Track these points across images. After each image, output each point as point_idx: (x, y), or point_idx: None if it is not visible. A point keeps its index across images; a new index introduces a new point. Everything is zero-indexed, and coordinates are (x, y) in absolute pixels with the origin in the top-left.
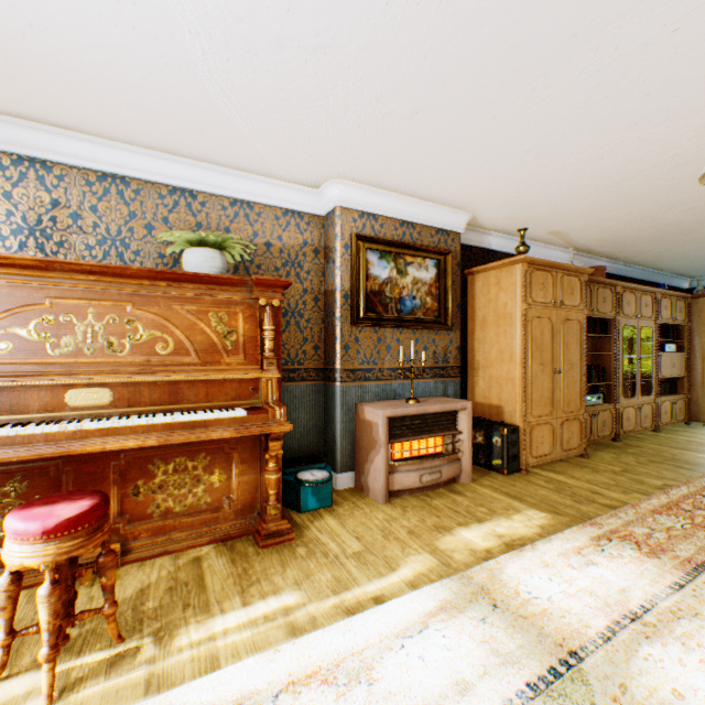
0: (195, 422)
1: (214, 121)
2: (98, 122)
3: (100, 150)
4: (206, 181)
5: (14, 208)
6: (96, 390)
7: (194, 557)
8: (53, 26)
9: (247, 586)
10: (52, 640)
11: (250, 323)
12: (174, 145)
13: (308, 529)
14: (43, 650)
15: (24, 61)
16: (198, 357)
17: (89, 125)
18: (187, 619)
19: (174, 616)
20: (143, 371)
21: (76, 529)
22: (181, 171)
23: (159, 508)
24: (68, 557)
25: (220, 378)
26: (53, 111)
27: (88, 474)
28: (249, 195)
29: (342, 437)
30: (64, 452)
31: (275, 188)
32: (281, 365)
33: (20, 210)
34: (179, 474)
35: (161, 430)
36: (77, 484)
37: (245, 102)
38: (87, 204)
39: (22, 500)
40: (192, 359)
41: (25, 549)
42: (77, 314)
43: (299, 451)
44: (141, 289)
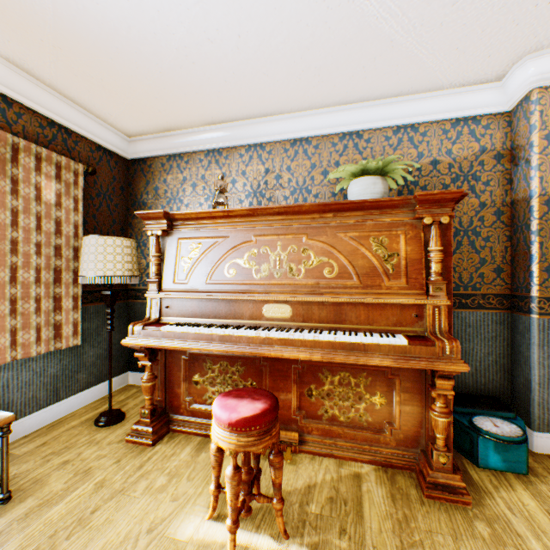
0: (353, 344)
1: (373, 49)
2: (287, 100)
3: (291, 123)
4: (369, 118)
5: (246, 181)
6: (280, 306)
7: (354, 472)
8: (250, 28)
9: (406, 544)
10: (233, 515)
11: (412, 244)
12: (341, 95)
13: (490, 497)
14: (227, 520)
15: (241, 71)
16: (358, 280)
17: (283, 105)
18: (341, 549)
19: (330, 536)
20: (313, 292)
21: (249, 428)
22: (348, 117)
23: (326, 412)
24: (244, 451)
25: (379, 302)
26: (262, 105)
27: (277, 370)
28: (412, 117)
29: (540, 386)
30: (257, 353)
31: (442, 100)
32: (450, 290)
33: (249, 182)
34: (342, 386)
35: (324, 347)
36: (270, 376)
37: (405, 5)
38: (284, 166)
39: (241, 379)
40: (352, 282)
41: (219, 431)
42: (270, 247)
43: (472, 387)
44: (312, 222)
